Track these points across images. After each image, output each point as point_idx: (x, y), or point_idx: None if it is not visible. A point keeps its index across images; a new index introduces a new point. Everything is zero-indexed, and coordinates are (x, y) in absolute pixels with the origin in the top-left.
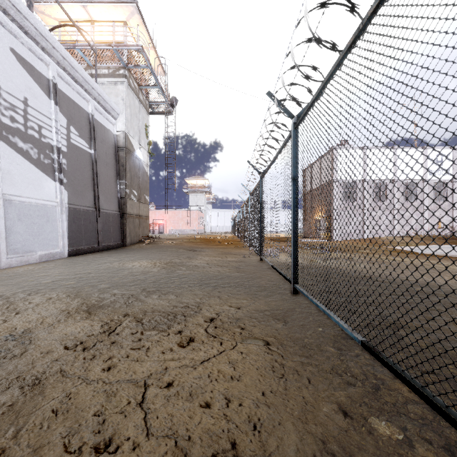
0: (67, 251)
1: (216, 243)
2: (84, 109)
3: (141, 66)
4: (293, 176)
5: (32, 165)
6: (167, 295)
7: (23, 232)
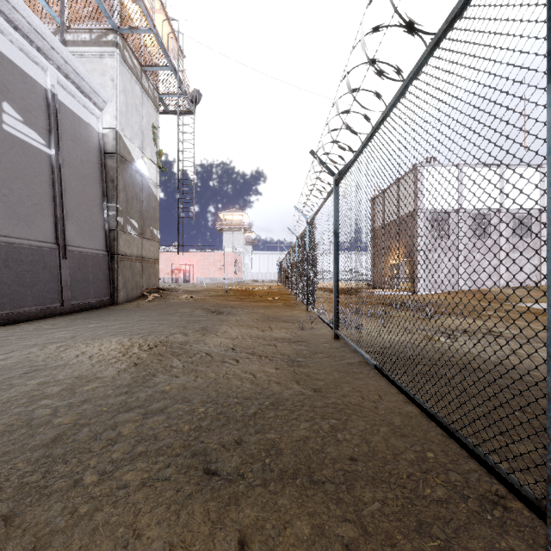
0: None
1: (255, 297)
2: (37, 81)
3: (141, 29)
4: None
5: None
6: None
7: None
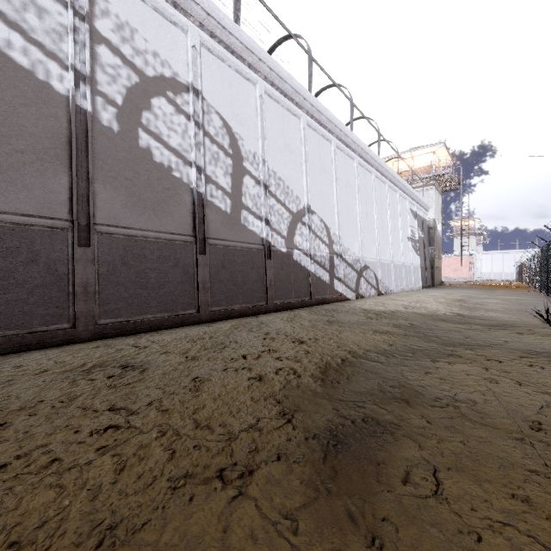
0: (421, 286)
1: (502, 287)
2: (420, 215)
3: (445, 176)
4: (547, 260)
5: (414, 251)
6: (498, 295)
7: (415, 277)
